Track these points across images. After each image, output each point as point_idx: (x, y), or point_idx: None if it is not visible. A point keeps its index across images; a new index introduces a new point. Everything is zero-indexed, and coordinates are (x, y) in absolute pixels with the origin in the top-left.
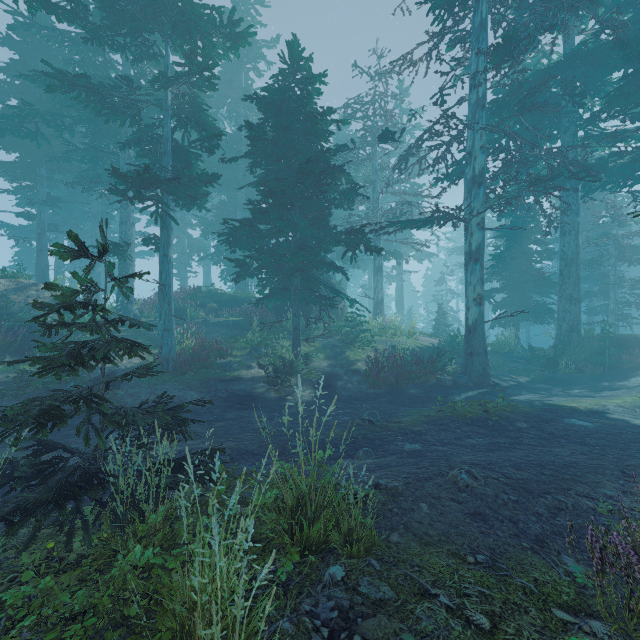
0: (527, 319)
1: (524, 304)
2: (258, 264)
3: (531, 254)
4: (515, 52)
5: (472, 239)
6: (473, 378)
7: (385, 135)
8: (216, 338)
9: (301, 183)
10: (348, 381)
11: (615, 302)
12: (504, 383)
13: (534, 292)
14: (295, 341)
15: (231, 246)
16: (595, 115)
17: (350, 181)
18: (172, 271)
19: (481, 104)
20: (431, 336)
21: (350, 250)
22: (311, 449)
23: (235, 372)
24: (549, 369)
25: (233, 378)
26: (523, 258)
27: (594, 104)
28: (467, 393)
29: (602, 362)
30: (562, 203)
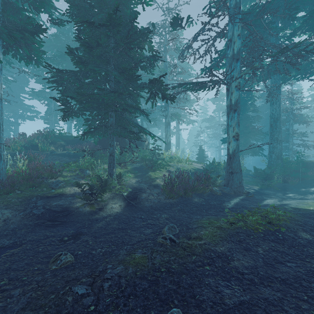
0: (248, 153)
1: (247, 145)
2: (80, 105)
3: (250, 118)
4: (244, 1)
5: (232, 96)
6: (233, 189)
7: (176, 20)
8: (55, 163)
9: (111, 31)
10: (150, 194)
11: (292, 144)
12: (248, 191)
13: (251, 138)
14: (110, 164)
15: (62, 94)
16: (295, 31)
17: (151, 49)
18: (1, 106)
19: (238, 6)
20: (197, 163)
21: (151, 98)
22: (100, 303)
23: (60, 189)
24: (268, 181)
25: (56, 195)
26: (246, 120)
27: (286, 33)
28: (233, 200)
29: (298, 176)
30: (272, 86)
